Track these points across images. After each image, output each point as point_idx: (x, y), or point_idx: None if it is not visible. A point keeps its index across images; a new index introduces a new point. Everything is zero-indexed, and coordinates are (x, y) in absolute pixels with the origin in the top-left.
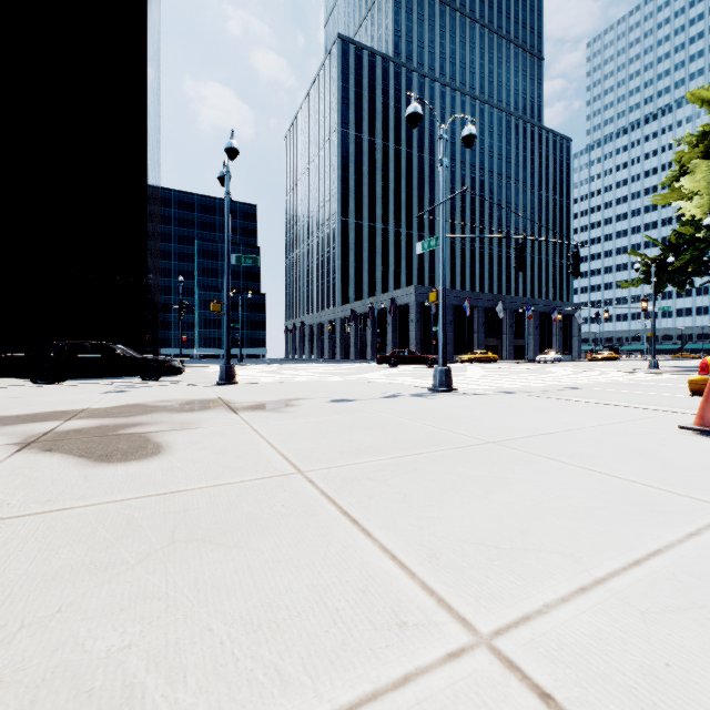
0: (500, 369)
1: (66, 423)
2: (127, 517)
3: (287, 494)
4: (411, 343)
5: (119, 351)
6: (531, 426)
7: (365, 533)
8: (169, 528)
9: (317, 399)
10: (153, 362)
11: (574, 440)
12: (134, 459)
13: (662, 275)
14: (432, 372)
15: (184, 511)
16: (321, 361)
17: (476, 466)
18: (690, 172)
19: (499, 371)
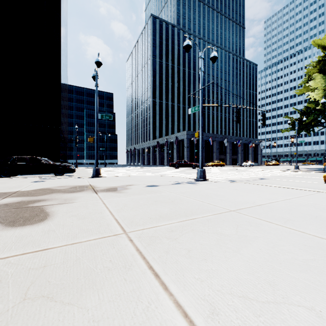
0: (227, 170)
1: (2, 199)
2: (1, 273)
3: (115, 250)
4: (185, 157)
5: (43, 161)
6: (251, 200)
7: (164, 287)
8: (26, 284)
9: (139, 185)
10: (60, 166)
11: (276, 209)
12: (29, 224)
13: (300, 126)
14: (195, 171)
15: (43, 267)
16: (143, 165)
17: (227, 227)
18: (313, 79)
19: (226, 170)
